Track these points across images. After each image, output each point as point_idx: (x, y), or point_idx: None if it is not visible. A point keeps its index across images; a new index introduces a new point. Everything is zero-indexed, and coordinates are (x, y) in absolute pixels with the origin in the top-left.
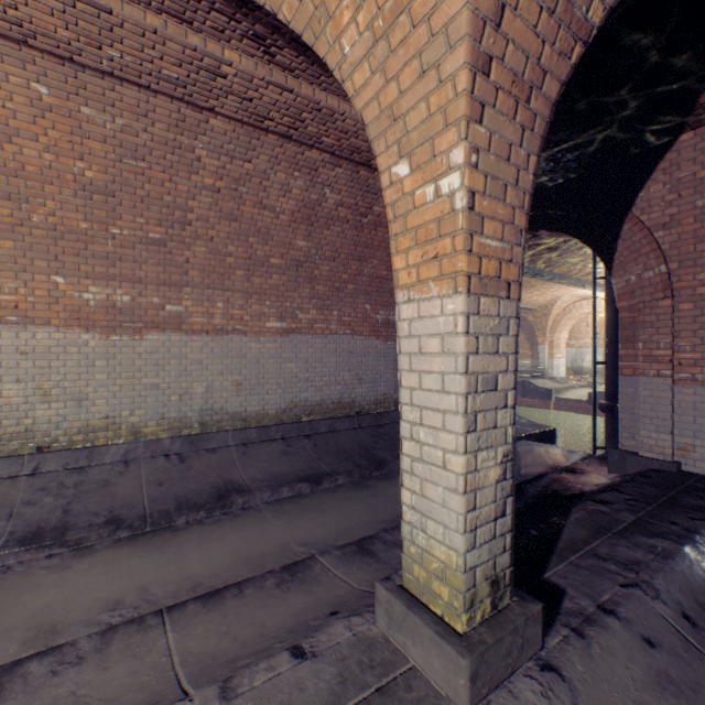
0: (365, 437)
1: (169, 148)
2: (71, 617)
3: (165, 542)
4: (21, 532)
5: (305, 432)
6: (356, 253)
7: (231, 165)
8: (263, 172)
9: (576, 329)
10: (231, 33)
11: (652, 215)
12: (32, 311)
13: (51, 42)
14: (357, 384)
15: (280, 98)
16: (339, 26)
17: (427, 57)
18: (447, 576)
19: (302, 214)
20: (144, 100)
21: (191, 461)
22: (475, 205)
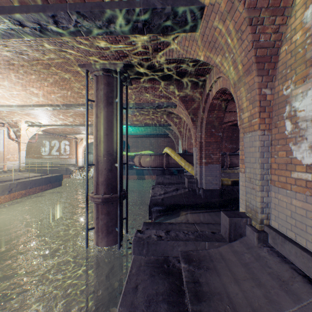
0: None
1: None
2: None
3: None
4: None
5: None
6: None
7: None
8: None
9: None
10: None
11: None
12: None
13: None
14: None
15: None
16: None
17: None
18: None
19: None
20: None
21: None
22: None
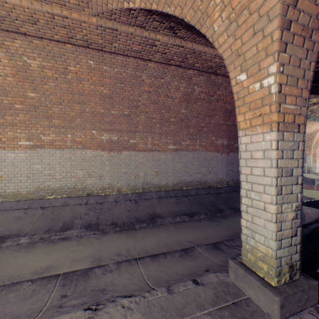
0: (212, 198)
1: (132, 77)
2: (104, 256)
3: (133, 234)
4: (84, 224)
5: (184, 194)
6: (208, 114)
7: (155, 81)
8: (168, 82)
9: None
10: (160, 28)
11: None
12: (85, 144)
13: (96, 45)
14: (208, 174)
15: (177, 50)
16: (212, 20)
17: (257, 27)
18: (266, 260)
19: (184, 98)
20: (125, 60)
21: (139, 203)
22: (281, 90)
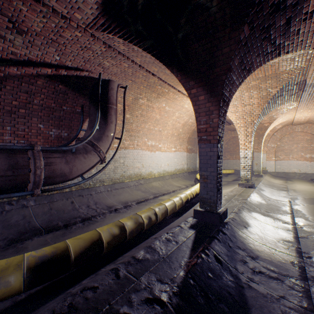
0: None
1: None
2: None
3: None
4: None
5: None
6: None
7: None
8: None
9: None
10: (312, 20)
11: None
12: None
13: None
14: None
15: None
16: None
17: None
18: None
19: None
20: None
21: None
22: None
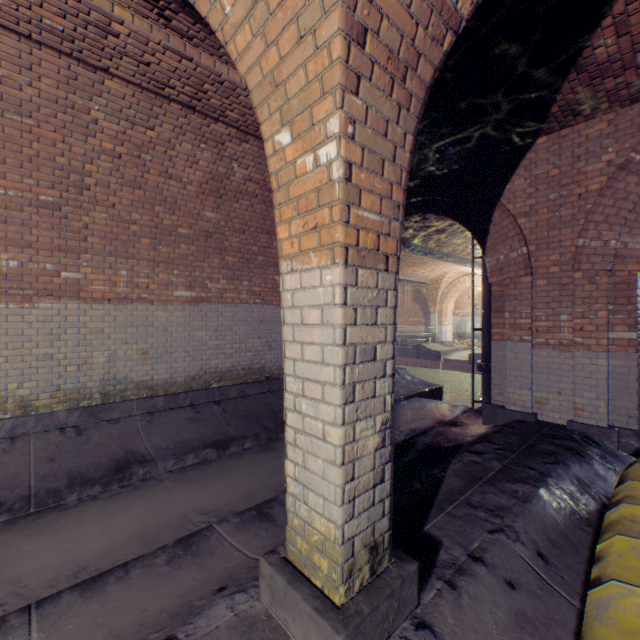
0: (274, 401)
1: (60, 106)
2: None
3: (50, 524)
4: None
5: (215, 398)
6: (265, 227)
7: (133, 131)
8: (168, 141)
9: (460, 301)
10: None
11: (516, 204)
12: None
13: None
14: (267, 351)
15: (179, 66)
16: None
17: (304, 22)
18: (327, 548)
19: (210, 186)
20: (27, 51)
21: (89, 433)
22: (352, 176)
